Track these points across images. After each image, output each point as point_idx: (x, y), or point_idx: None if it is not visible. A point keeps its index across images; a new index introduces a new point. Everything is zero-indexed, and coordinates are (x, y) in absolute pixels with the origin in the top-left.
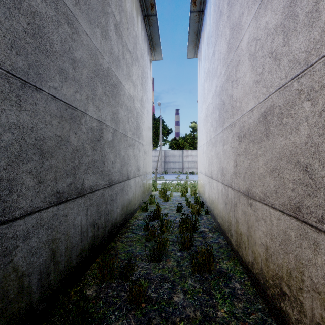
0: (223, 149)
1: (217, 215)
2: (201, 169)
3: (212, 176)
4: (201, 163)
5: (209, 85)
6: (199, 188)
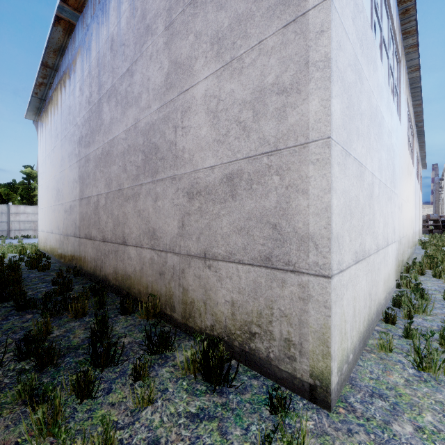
0: (59, 215)
1: (56, 255)
2: (43, 228)
3: (52, 232)
4: (43, 223)
5: (51, 167)
6: (40, 245)
